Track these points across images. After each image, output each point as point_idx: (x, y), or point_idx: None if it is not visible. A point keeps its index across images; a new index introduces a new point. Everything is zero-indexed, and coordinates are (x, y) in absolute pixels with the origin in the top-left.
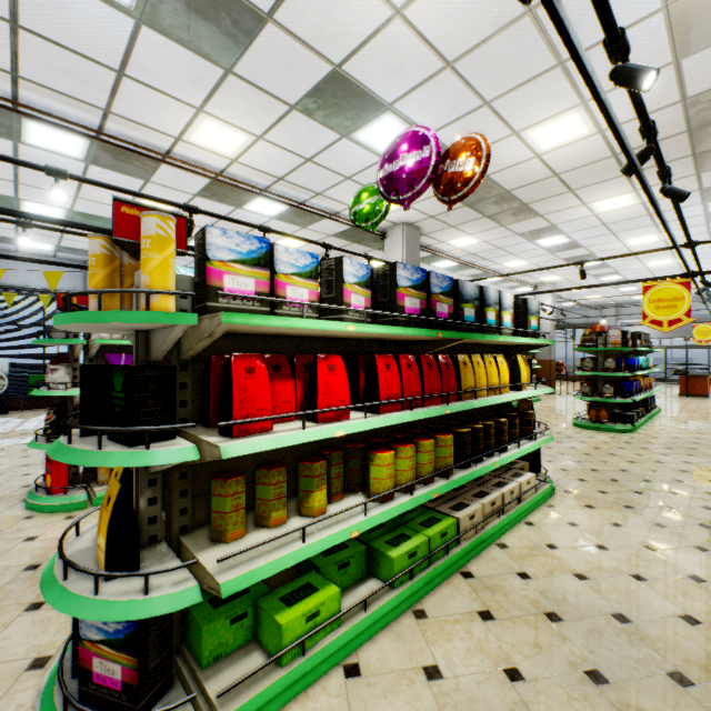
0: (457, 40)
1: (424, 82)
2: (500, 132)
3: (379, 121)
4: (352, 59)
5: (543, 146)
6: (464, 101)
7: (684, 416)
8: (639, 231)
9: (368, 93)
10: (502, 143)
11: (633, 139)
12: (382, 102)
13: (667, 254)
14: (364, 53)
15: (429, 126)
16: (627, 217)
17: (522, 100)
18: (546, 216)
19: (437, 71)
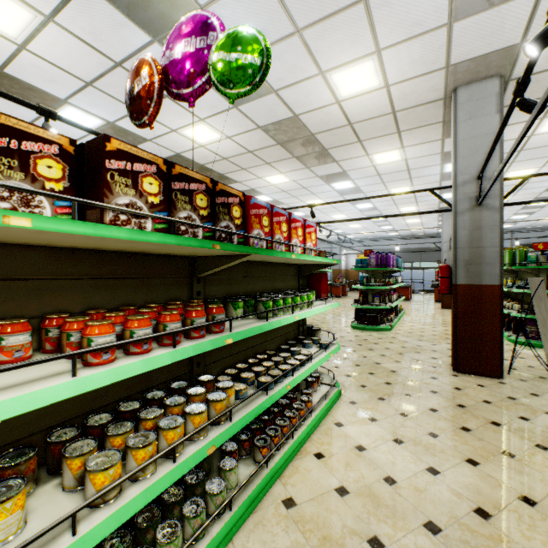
0: (82, 71)
1: (80, 91)
2: (163, 129)
3: (65, 109)
4: (9, 67)
5: (200, 140)
6: (121, 107)
7: (340, 310)
8: (309, 197)
9: (40, 90)
10: (171, 135)
11: (252, 144)
12: (57, 98)
13: (338, 212)
14: (16, 65)
15: (108, 117)
16: (293, 188)
17: (161, 112)
18: (242, 182)
19: (83, 86)
